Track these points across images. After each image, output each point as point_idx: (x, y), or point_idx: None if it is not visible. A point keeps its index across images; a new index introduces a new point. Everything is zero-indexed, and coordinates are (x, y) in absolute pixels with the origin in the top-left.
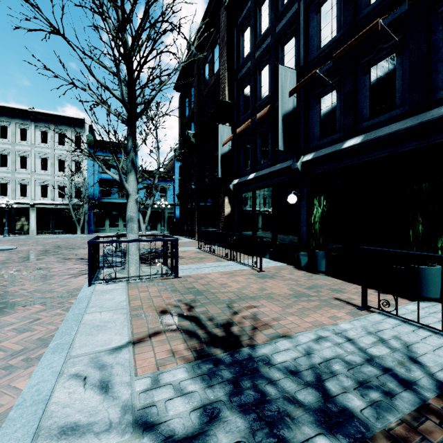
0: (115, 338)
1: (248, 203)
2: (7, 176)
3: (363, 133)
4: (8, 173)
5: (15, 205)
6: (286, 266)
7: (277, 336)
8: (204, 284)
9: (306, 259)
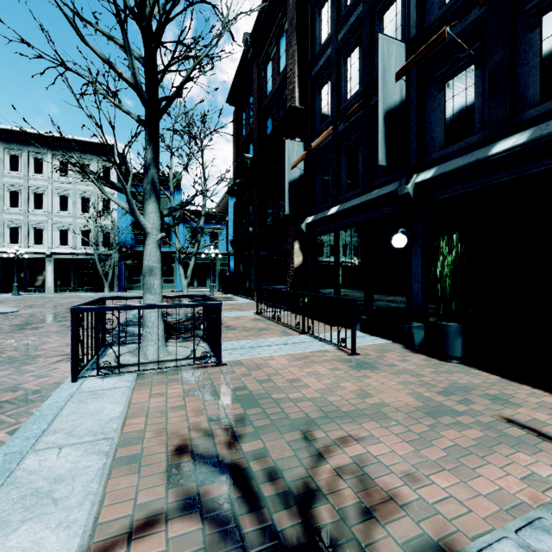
0: (50, 541)
1: (327, 249)
2: (19, 218)
3: (528, 129)
4: (19, 215)
5: (26, 255)
6: (391, 345)
7: (427, 547)
8: (262, 380)
9: (422, 334)
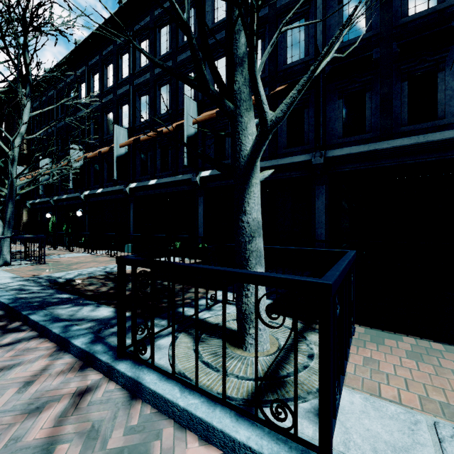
0: None
1: (38, 215)
2: None
3: (70, 194)
4: None
5: None
6: None
7: None
8: None
9: None
